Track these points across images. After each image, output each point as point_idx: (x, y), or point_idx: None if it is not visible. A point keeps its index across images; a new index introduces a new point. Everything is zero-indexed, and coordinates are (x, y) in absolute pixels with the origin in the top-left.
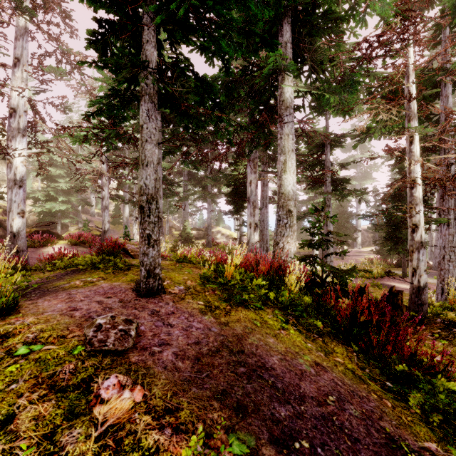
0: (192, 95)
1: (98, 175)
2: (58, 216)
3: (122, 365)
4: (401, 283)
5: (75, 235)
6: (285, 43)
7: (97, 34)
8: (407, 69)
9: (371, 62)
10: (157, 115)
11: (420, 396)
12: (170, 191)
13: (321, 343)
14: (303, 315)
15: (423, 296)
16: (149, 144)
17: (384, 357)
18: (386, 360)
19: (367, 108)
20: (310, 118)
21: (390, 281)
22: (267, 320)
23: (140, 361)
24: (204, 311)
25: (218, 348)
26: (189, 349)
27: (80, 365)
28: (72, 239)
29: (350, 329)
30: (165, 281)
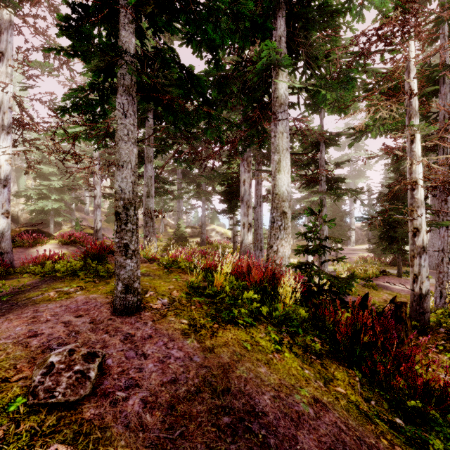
0: (176, 88)
1: (89, 174)
2: (51, 214)
3: (71, 425)
4: (396, 283)
5: (66, 234)
6: (279, 37)
7: (69, 19)
8: (408, 64)
9: (369, 57)
10: (135, 110)
11: (438, 441)
12: (164, 189)
13: (320, 366)
14: (298, 331)
15: (425, 304)
16: (126, 142)
17: (392, 388)
18: (395, 392)
19: (365, 105)
20: (305, 116)
21: (385, 281)
22: (259, 340)
23: (95, 417)
24: (187, 332)
25: (199, 386)
26: (163, 391)
27: (13, 430)
28: (63, 238)
29: (350, 348)
30: (148, 292)
